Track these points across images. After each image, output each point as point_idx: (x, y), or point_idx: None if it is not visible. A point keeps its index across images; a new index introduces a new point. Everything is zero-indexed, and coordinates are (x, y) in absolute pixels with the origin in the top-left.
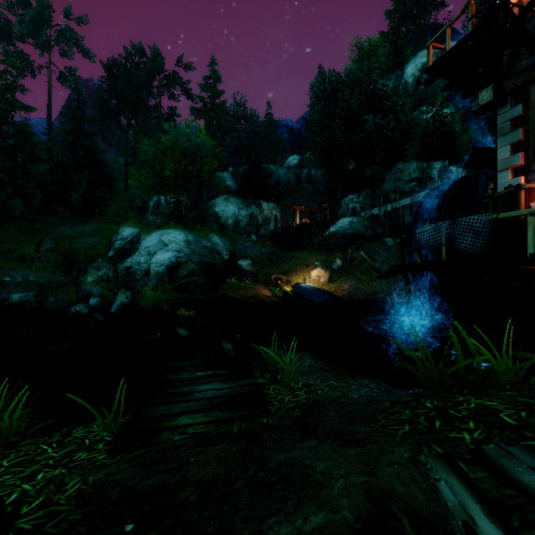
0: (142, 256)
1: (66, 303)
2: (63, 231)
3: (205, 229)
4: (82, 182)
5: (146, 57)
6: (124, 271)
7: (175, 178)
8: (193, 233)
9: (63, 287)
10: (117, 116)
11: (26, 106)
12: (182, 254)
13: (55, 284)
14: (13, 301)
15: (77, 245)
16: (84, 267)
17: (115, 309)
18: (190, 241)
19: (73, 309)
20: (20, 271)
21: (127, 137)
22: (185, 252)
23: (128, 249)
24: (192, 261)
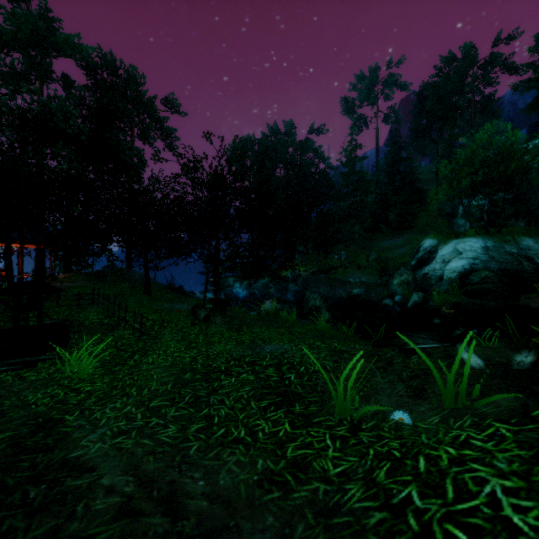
0: (437, 264)
1: (380, 297)
2: (383, 244)
3: (516, 231)
4: (398, 202)
5: (456, 61)
6: (422, 276)
7: (474, 187)
8: (493, 239)
9: (380, 286)
10: (428, 132)
11: (362, 157)
12: (477, 261)
13: (375, 284)
14: (354, 293)
15: (391, 255)
16: (392, 274)
17: (410, 305)
18: (488, 247)
19: (383, 302)
20: (358, 275)
21: (437, 148)
22: (480, 259)
23: (426, 258)
24: (489, 268)
